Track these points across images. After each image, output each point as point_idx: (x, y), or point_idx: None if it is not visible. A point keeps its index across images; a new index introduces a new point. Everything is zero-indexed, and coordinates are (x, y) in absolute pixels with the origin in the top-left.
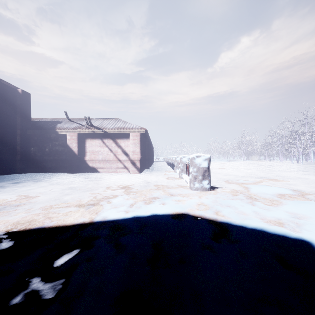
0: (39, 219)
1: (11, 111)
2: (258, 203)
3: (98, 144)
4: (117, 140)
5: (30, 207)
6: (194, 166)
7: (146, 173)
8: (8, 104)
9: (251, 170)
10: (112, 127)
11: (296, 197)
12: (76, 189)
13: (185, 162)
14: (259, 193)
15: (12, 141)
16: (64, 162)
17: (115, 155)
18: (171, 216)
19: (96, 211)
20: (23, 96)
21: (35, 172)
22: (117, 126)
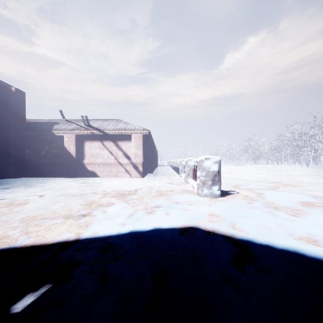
0: (14, 235)
1: (4, 111)
2: (279, 213)
3: (98, 146)
4: (118, 142)
5: (9, 219)
6: (203, 169)
7: (149, 178)
8: (0, 103)
9: (261, 174)
10: (113, 128)
11: (321, 205)
12: (69, 196)
13: (191, 166)
14: (277, 200)
15: (5, 143)
16: (61, 166)
17: (116, 158)
18: (177, 231)
19: (87, 224)
20: (17, 94)
21: (30, 176)
22: (118, 127)
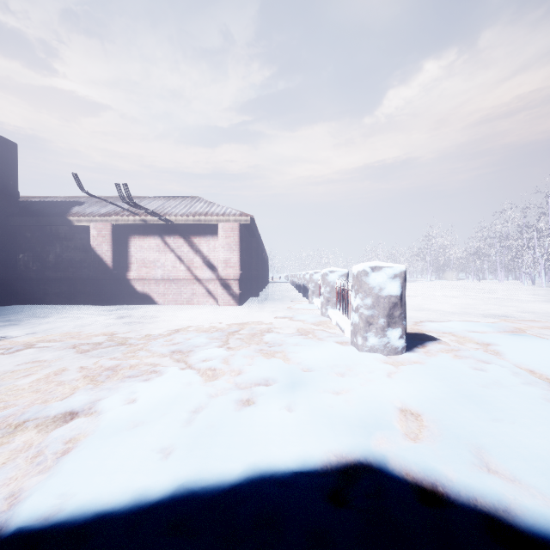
0: None
1: None
2: None
3: (155, 247)
4: (194, 238)
5: None
6: (366, 292)
7: (252, 306)
8: None
9: (459, 298)
10: (183, 213)
11: None
12: (75, 349)
13: (334, 283)
14: (538, 362)
15: None
16: (85, 283)
17: (189, 268)
18: (324, 486)
19: (65, 450)
20: (1, 148)
21: (27, 303)
22: (193, 211)
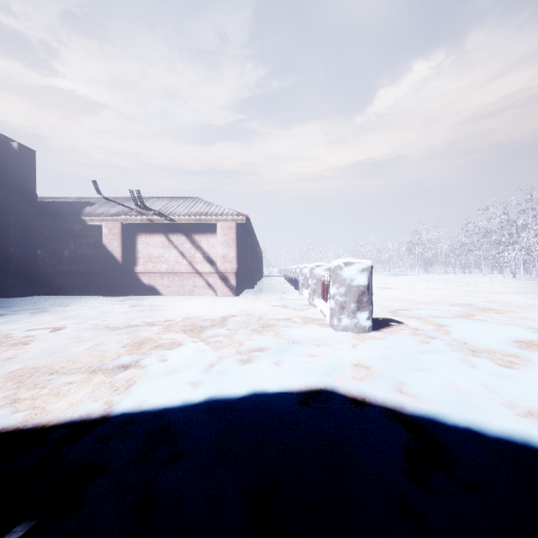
0: None
1: None
2: (480, 361)
3: (160, 243)
4: (195, 235)
5: None
6: (340, 282)
7: (247, 297)
8: None
9: (438, 290)
10: (185, 213)
11: None
12: (105, 329)
13: (319, 276)
14: (473, 337)
15: (0, 237)
16: (97, 277)
17: (191, 263)
18: (296, 398)
19: (128, 384)
20: (22, 155)
21: (45, 295)
22: (194, 211)
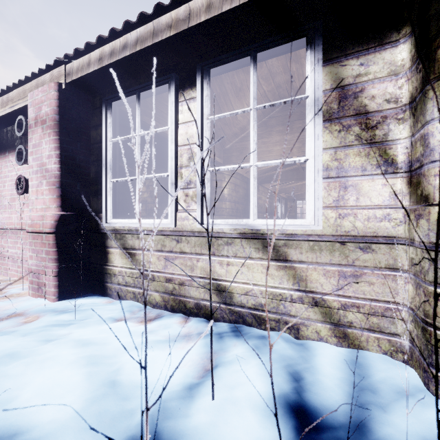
0: None
1: None
2: None
3: None
4: None
5: None
6: None
7: None
8: None
9: None
10: None
11: None
12: None
13: None
14: None
15: None
16: None
17: None
18: None
19: None
20: None
21: None
22: None
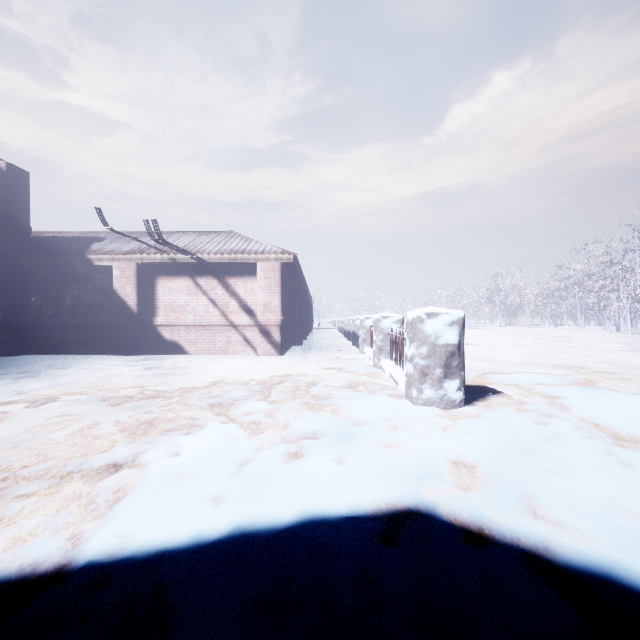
0: None
1: None
2: (634, 457)
3: (185, 289)
4: (229, 278)
5: None
6: (422, 340)
7: (295, 356)
8: None
9: (530, 347)
10: (217, 250)
11: None
12: (104, 403)
13: (387, 330)
14: (605, 416)
15: None
16: (106, 330)
17: (224, 313)
18: (373, 529)
19: (115, 499)
20: (12, 177)
21: (41, 353)
22: (228, 248)
